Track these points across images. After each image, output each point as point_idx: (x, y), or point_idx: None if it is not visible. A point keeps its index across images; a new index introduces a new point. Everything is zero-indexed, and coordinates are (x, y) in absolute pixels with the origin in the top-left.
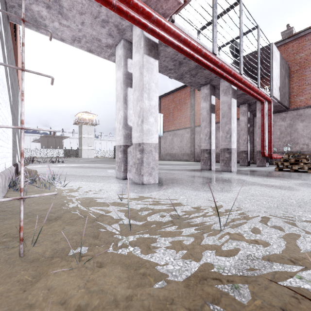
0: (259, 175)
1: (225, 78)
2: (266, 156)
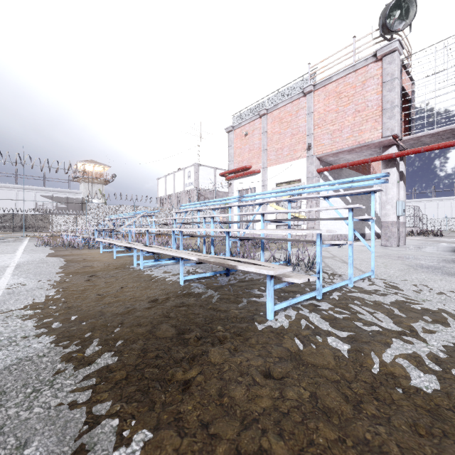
0: None
1: None
2: None
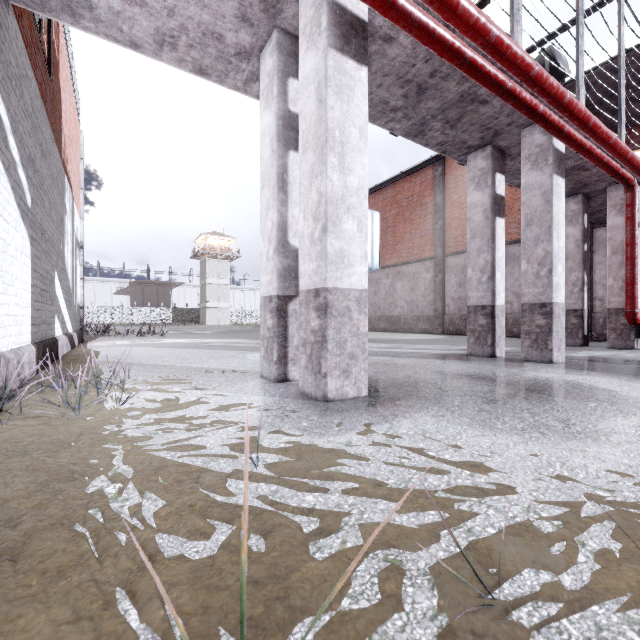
0: (639, 375)
1: (542, 119)
2: (638, 323)
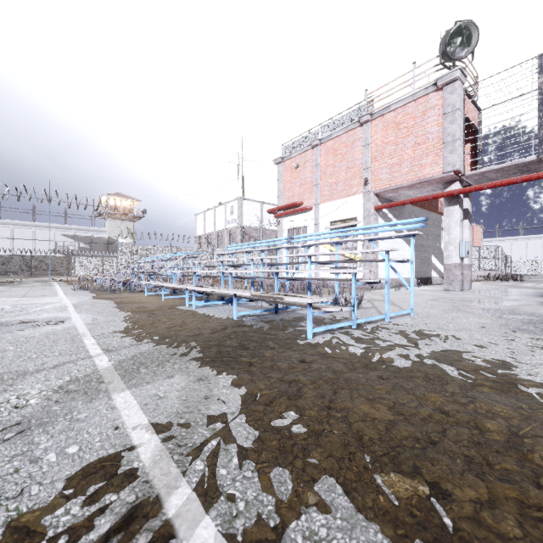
0: None
1: None
2: None
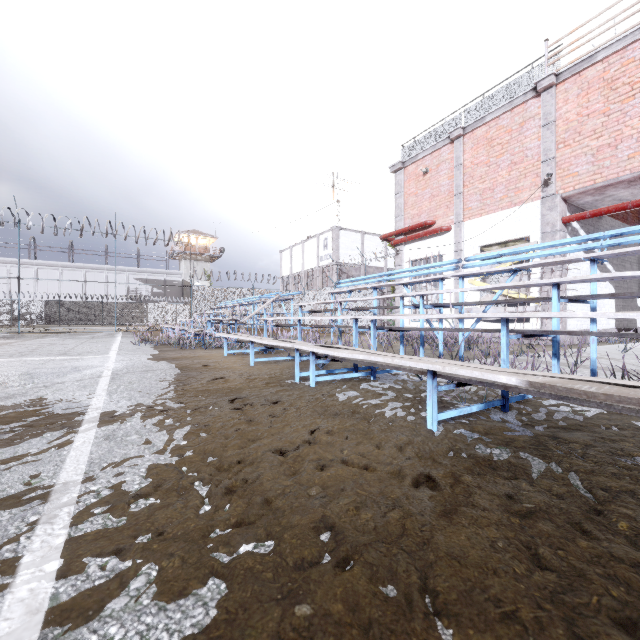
0: None
1: None
2: None
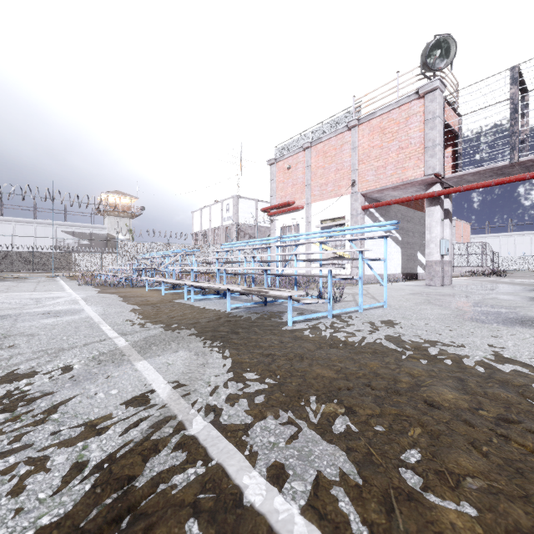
0: None
1: None
2: None
